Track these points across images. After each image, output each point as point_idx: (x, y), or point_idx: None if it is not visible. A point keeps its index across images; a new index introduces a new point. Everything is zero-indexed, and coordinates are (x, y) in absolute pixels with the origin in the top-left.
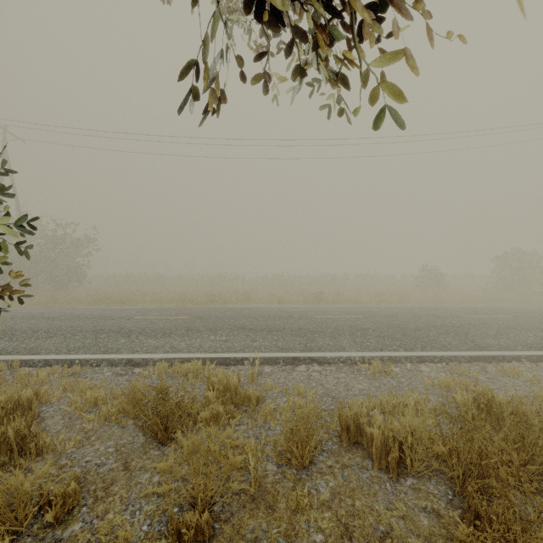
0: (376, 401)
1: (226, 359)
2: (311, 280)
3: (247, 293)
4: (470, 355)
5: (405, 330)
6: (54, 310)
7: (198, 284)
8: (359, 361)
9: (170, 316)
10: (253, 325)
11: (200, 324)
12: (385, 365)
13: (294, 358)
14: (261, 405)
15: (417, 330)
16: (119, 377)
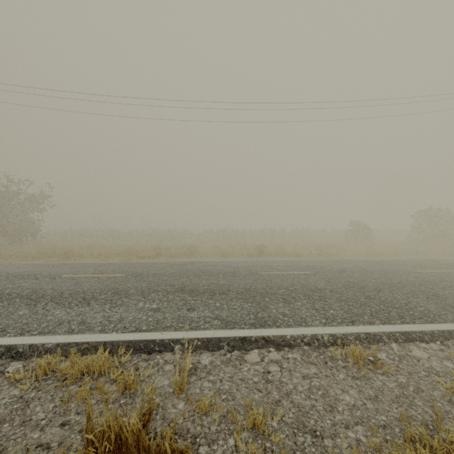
0: None
1: (150, 342)
2: (253, 234)
3: (192, 247)
4: None
5: (365, 290)
6: None
7: (149, 238)
8: (329, 342)
9: (105, 273)
10: (193, 285)
11: (133, 284)
12: (364, 347)
13: (243, 339)
14: None
15: (378, 290)
16: None
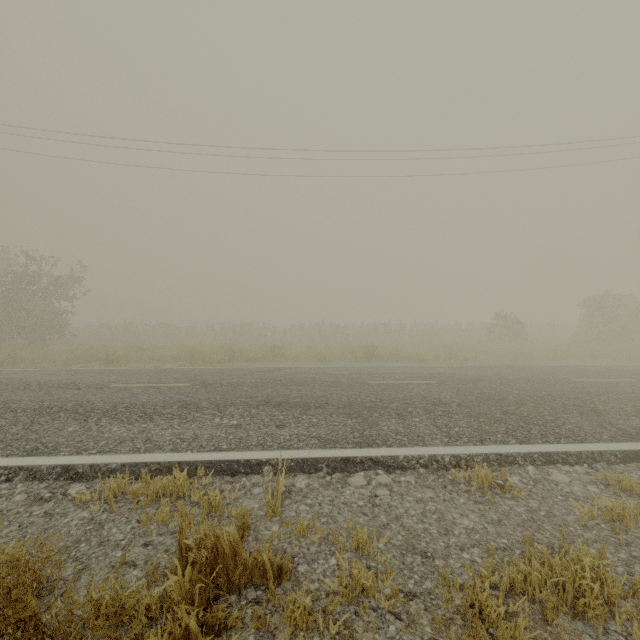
0: (514, 573)
1: (233, 463)
2: (359, 330)
3: (277, 348)
4: (622, 451)
5: (503, 404)
6: (3, 373)
7: (216, 336)
8: (450, 464)
9: (165, 382)
10: (281, 397)
11: (204, 396)
12: (494, 470)
13: (346, 460)
14: (285, 599)
15: (520, 404)
16: (35, 505)
